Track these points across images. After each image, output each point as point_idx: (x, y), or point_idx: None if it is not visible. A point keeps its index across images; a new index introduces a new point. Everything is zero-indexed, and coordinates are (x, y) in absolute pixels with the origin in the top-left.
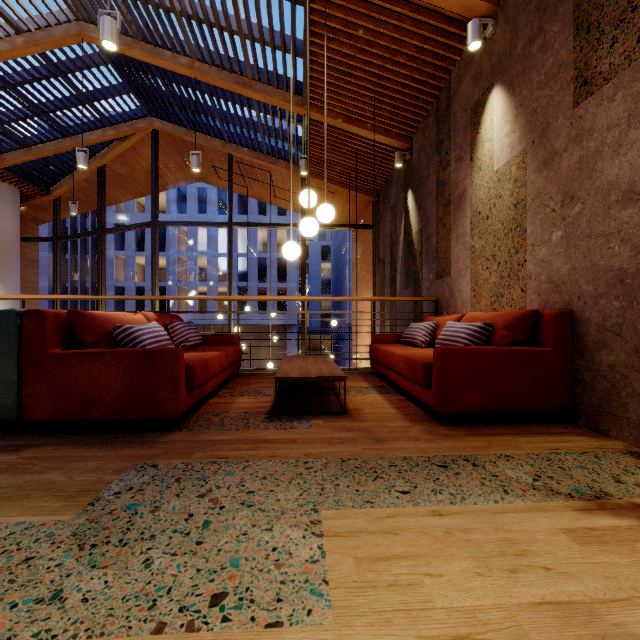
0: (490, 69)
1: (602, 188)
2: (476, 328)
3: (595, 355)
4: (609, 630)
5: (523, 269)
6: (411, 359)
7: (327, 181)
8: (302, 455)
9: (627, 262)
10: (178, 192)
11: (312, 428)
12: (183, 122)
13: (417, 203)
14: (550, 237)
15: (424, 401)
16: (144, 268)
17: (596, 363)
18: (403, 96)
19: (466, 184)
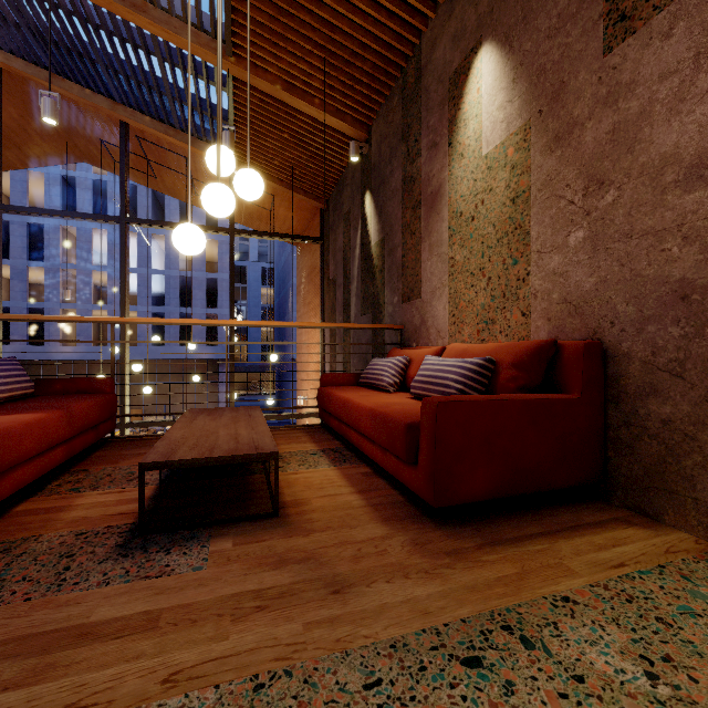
0: (476, 22)
1: (651, 165)
2: (473, 366)
3: (639, 404)
4: None
5: (525, 285)
6: (383, 415)
7: (264, 176)
8: (157, 683)
9: (694, 269)
10: (63, 183)
11: (207, 567)
12: (44, 62)
13: (377, 207)
14: (566, 240)
15: (405, 483)
16: (9, 282)
17: (641, 416)
18: (361, 63)
19: (443, 177)
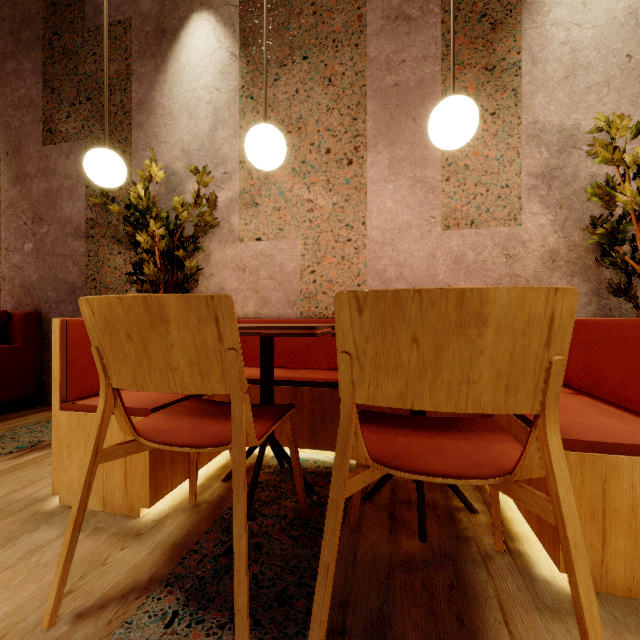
0: None
1: (62, 220)
2: None
3: None
4: (0, 506)
5: None
6: None
7: None
8: None
9: (77, 279)
10: None
11: None
12: None
13: None
14: (23, 246)
15: None
16: None
17: None
18: None
19: None
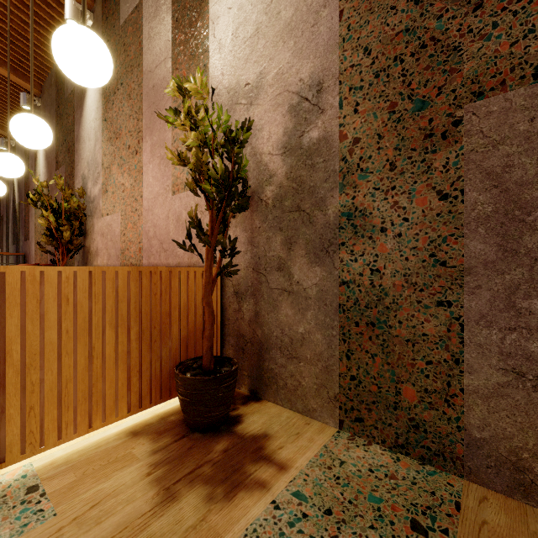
0: None
1: None
2: None
3: None
4: None
5: None
6: None
7: None
8: None
9: None
10: None
11: None
12: None
13: (18, 183)
14: None
15: None
16: None
17: None
18: None
19: (34, 184)
